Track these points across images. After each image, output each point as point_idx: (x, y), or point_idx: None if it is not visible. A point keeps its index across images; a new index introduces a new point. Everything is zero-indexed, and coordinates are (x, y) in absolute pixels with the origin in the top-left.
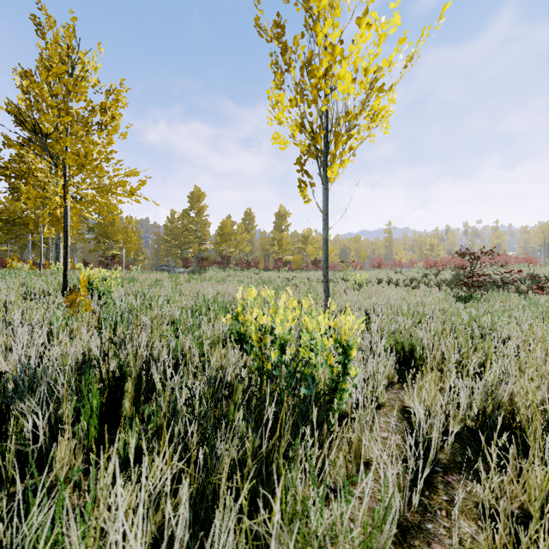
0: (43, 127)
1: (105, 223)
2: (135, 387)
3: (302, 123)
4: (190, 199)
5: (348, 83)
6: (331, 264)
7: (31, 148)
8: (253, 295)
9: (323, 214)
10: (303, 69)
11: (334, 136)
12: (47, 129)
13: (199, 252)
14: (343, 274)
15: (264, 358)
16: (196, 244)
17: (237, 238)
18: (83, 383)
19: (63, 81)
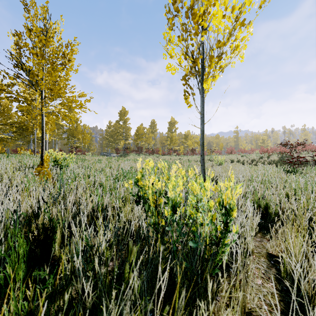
0: (28, 66)
1: (72, 128)
2: (62, 235)
3: (186, 52)
4: (119, 114)
5: (220, 18)
6: None
7: (22, 80)
8: (150, 165)
9: (201, 114)
10: (187, 13)
11: (209, 59)
12: (29, 67)
13: (125, 145)
14: (209, 157)
15: (159, 216)
16: (123, 140)
17: (146, 136)
18: (9, 236)
19: (39, 38)
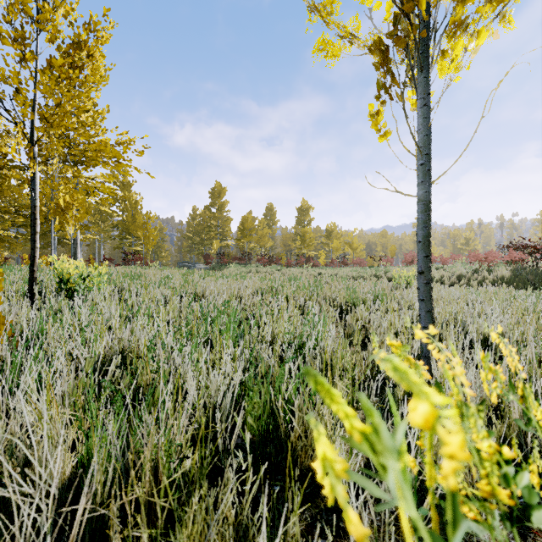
0: None
1: (128, 219)
2: None
3: None
4: (211, 195)
5: None
6: (358, 260)
7: None
8: None
9: (421, 155)
10: None
11: None
12: None
13: (220, 249)
14: (375, 270)
15: None
16: (217, 240)
17: (258, 233)
18: None
19: None
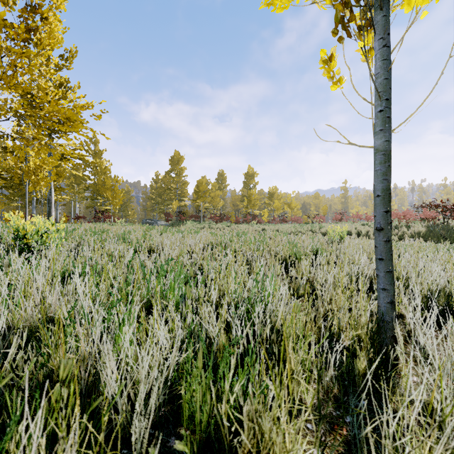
0: None
1: (99, 183)
2: None
3: None
4: (171, 162)
5: None
6: (296, 217)
7: None
8: None
9: (380, 101)
10: None
11: None
12: None
13: (179, 208)
14: (310, 226)
15: None
16: (176, 201)
17: (211, 195)
18: None
19: None
